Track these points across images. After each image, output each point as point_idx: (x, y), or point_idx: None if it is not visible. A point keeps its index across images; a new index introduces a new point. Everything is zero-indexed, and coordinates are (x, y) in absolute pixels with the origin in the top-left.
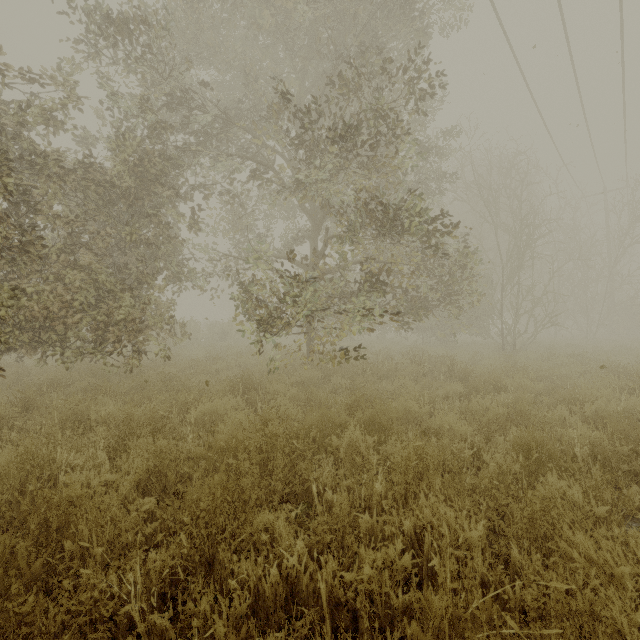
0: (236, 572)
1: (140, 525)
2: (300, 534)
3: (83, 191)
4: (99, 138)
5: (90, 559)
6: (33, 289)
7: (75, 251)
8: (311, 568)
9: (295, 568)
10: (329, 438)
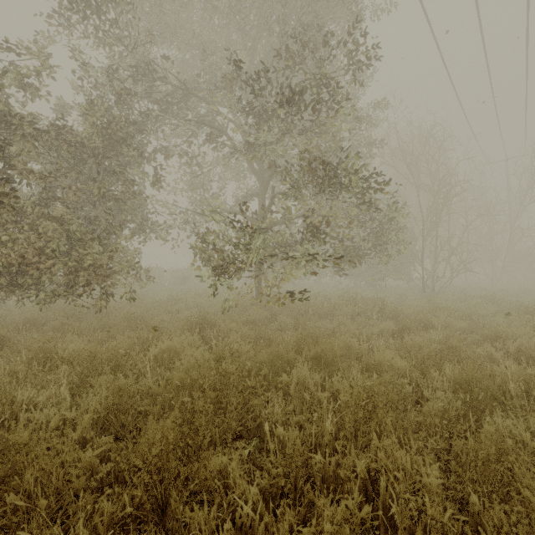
0: (188, 525)
1: (95, 466)
2: (253, 471)
3: (56, 150)
4: (73, 106)
5: (33, 513)
6: (8, 237)
7: (49, 204)
8: (266, 519)
9: (249, 517)
10: (278, 374)
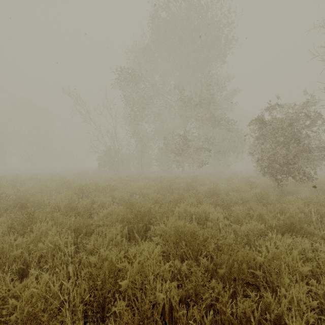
0: None
1: None
2: None
3: None
4: None
5: None
6: None
7: None
8: None
9: None
10: None
